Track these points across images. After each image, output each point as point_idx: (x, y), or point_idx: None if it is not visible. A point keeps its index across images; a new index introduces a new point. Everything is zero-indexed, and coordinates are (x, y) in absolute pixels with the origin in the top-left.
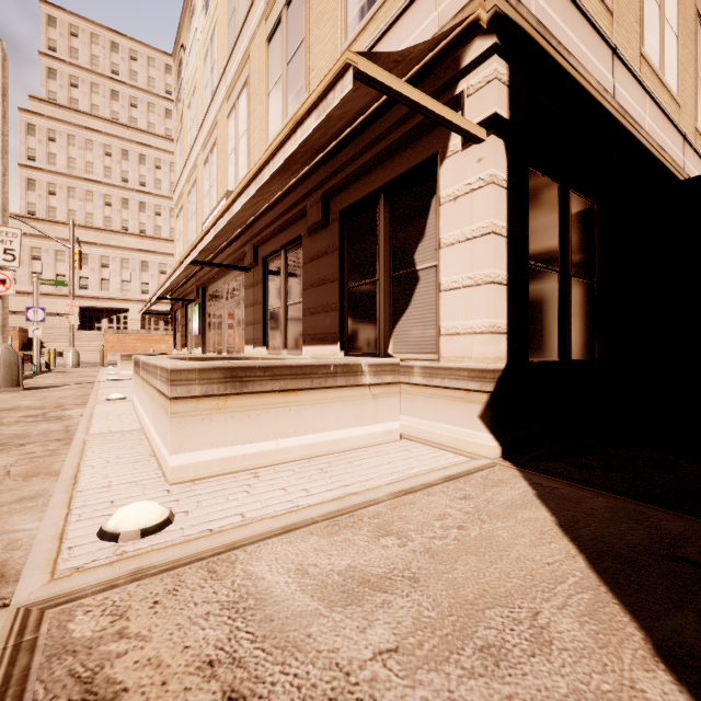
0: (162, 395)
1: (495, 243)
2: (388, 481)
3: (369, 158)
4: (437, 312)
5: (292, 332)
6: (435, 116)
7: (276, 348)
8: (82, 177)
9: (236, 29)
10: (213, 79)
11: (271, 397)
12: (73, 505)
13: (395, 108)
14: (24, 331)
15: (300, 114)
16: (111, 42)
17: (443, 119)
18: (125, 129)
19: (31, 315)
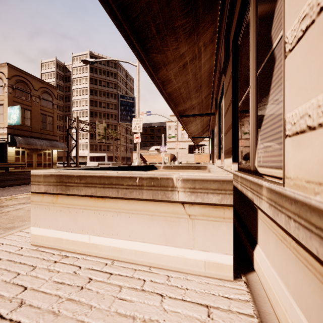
0: None
1: None
2: None
3: None
4: None
5: None
6: None
7: (222, 160)
8: None
9: None
10: None
11: (85, 200)
12: None
13: None
14: (172, 155)
15: None
16: None
17: None
18: None
19: (161, 149)
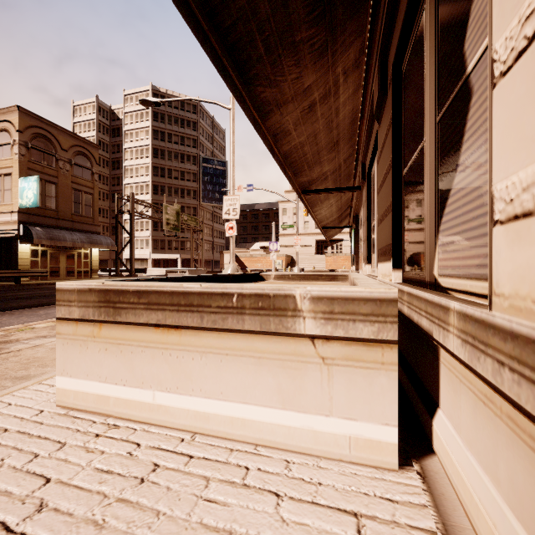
0: None
1: None
2: None
3: None
4: None
5: None
6: None
7: (373, 266)
8: None
9: None
10: None
11: (146, 331)
12: (2, 397)
13: None
14: (288, 256)
15: None
16: None
17: None
18: None
19: (271, 247)
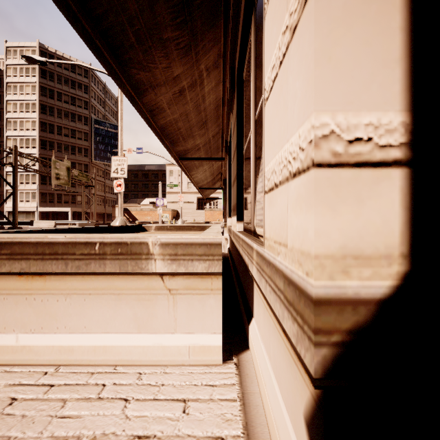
0: None
1: None
2: None
3: None
4: None
5: None
6: None
7: None
8: None
9: None
10: None
11: (9, 280)
12: None
13: None
14: (174, 211)
15: None
16: None
17: None
18: None
19: (158, 203)
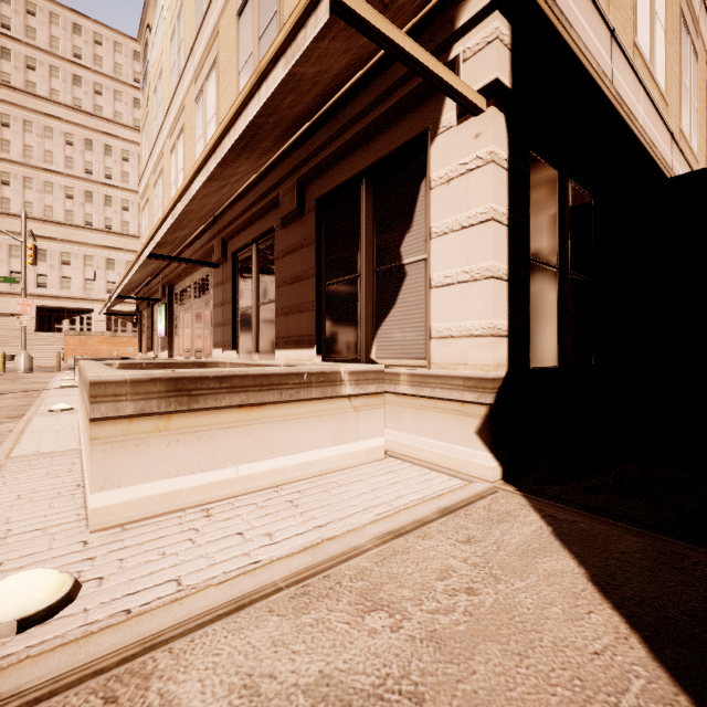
0: (86, 414)
1: (495, 232)
2: (373, 517)
3: (349, 137)
4: (427, 312)
5: (265, 334)
6: (429, 74)
7: (247, 352)
8: (40, 167)
9: (204, 4)
10: (180, 60)
11: (228, 413)
12: None
13: (379, 80)
14: None
15: (264, 63)
16: (73, 23)
17: (438, 80)
18: (89, 117)
19: None
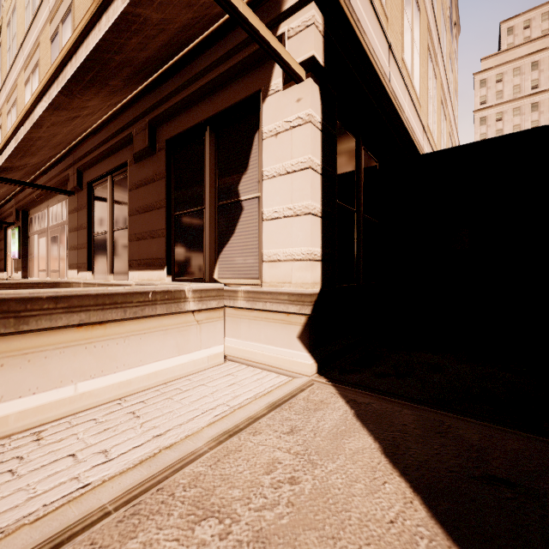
0: None
1: (312, 178)
2: (210, 420)
3: (195, 89)
4: (260, 240)
5: (119, 257)
6: (260, 38)
7: (102, 273)
8: None
9: None
10: None
11: (66, 333)
12: None
13: (221, 44)
14: None
15: None
16: None
17: (267, 45)
18: None
19: None
